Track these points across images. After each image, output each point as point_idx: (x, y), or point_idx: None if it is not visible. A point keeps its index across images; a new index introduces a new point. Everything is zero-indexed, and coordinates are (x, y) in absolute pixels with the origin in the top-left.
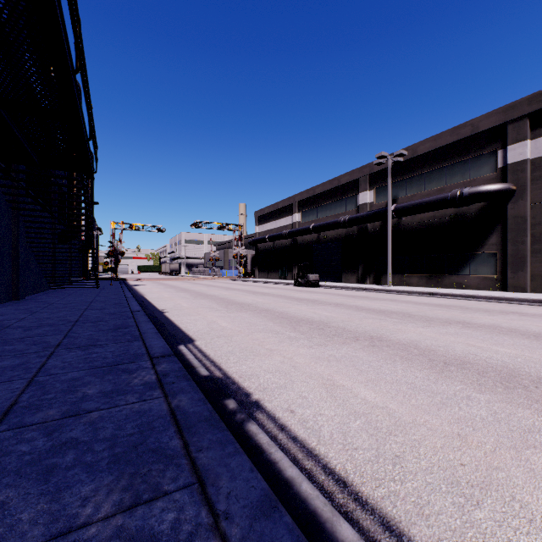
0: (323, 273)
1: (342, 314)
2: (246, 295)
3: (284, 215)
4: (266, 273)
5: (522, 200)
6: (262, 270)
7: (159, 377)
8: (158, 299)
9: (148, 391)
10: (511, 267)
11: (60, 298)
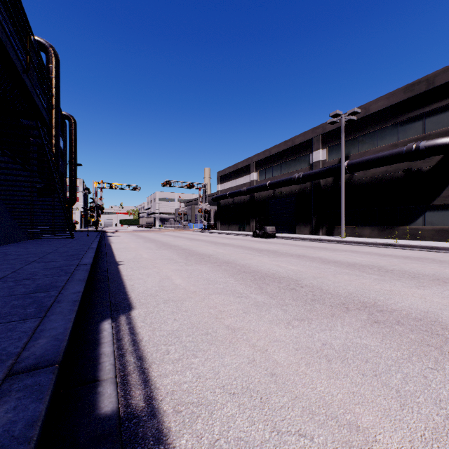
0: (278, 226)
1: (310, 268)
2: (208, 245)
3: (242, 174)
4: (227, 225)
5: None
6: (223, 223)
7: None
8: (123, 249)
9: None
10: None
11: (24, 248)
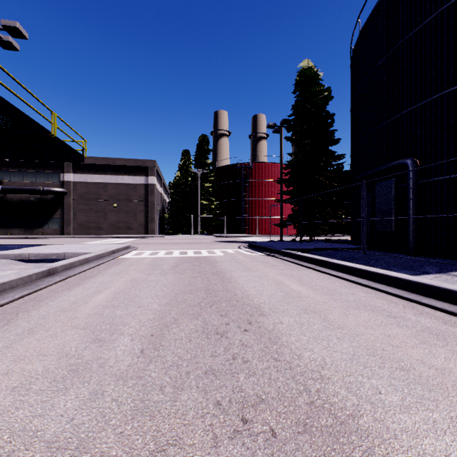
0: None
1: None
2: None
3: None
4: None
5: (70, 197)
6: None
7: None
8: None
9: None
10: (66, 225)
11: None
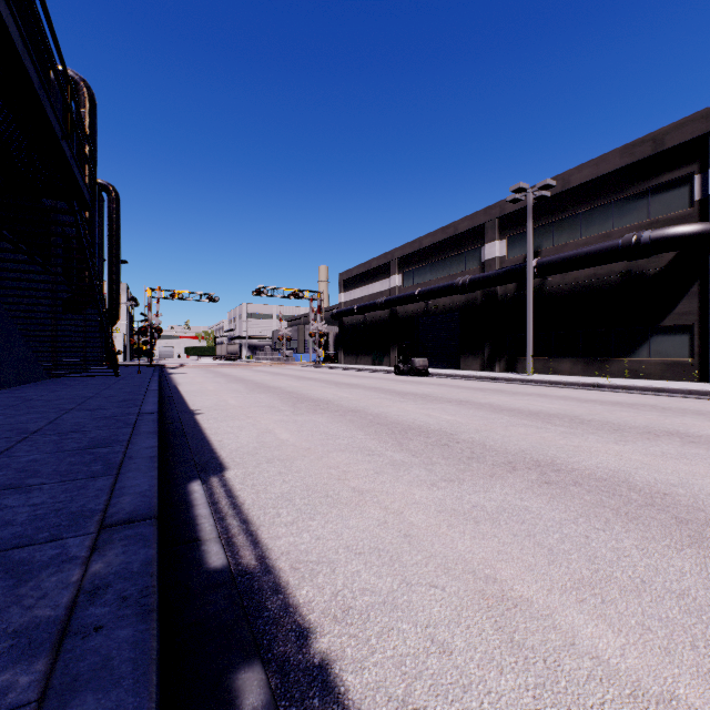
0: (432, 357)
1: (473, 418)
2: (326, 387)
3: (378, 278)
4: (354, 356)
5: None
6: (348, 353)
7: (76, 600)
8: (197, 393)
9: (9, 668)
10: None
11: (50, 391)
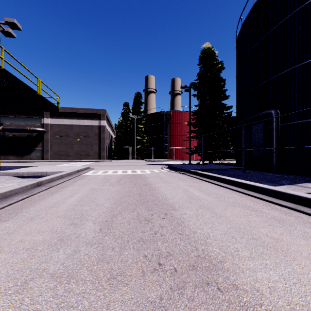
0: None
1: None
2: None
3: None
4: None
5: (48, 134)
6: None
7: None
8: None
9: None
10: (45, 153)
11: None
